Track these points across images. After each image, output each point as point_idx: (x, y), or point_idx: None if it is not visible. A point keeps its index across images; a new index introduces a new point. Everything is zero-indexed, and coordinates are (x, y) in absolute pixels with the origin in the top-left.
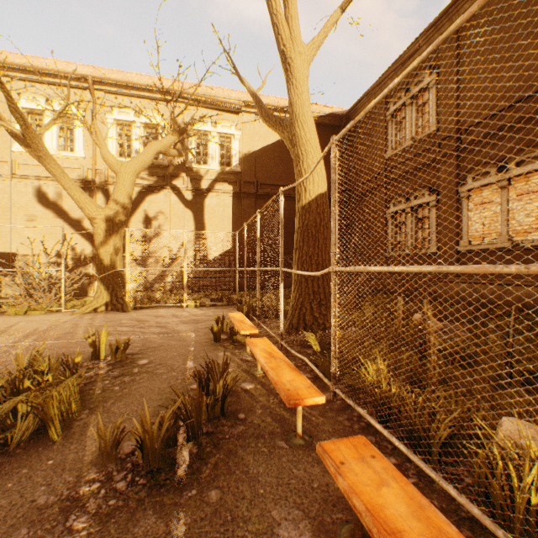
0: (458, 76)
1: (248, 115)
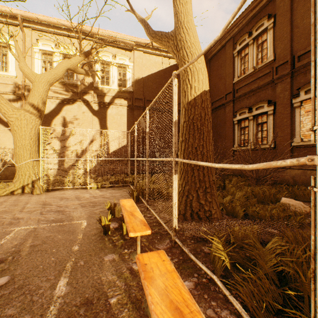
0: (291, 19)
1: (138, 52)
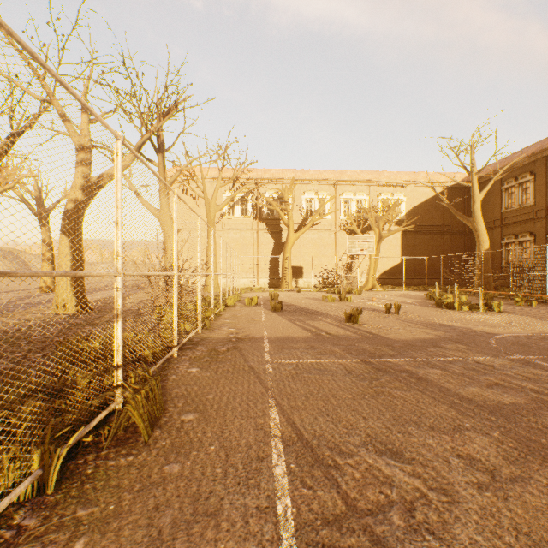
0: (546, 181)
1: (410, 187)
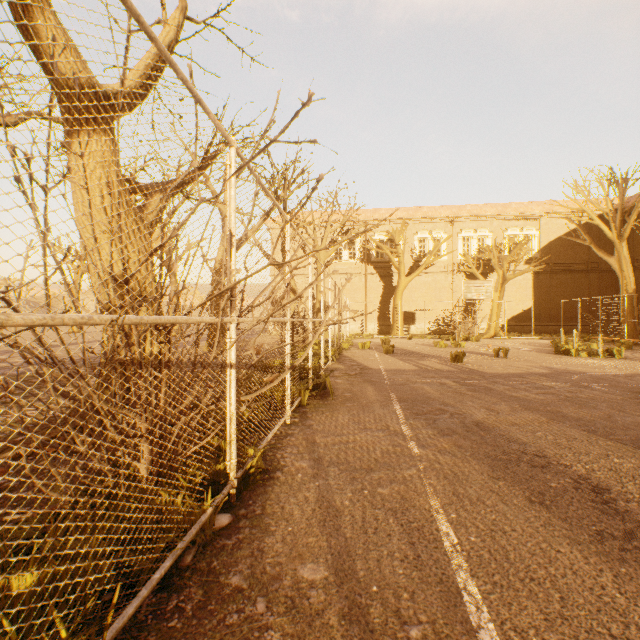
0: None
1: (544, 220)
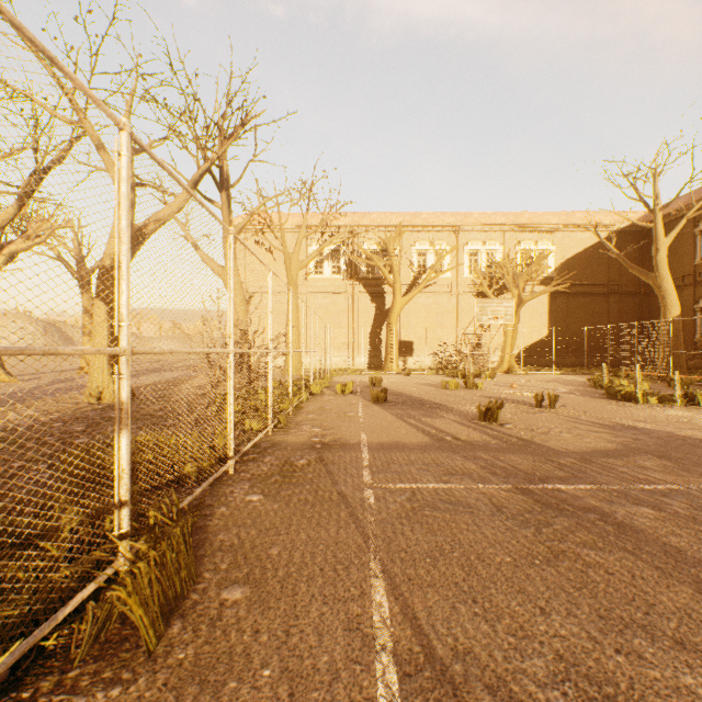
0: None
1: (560, 233)
